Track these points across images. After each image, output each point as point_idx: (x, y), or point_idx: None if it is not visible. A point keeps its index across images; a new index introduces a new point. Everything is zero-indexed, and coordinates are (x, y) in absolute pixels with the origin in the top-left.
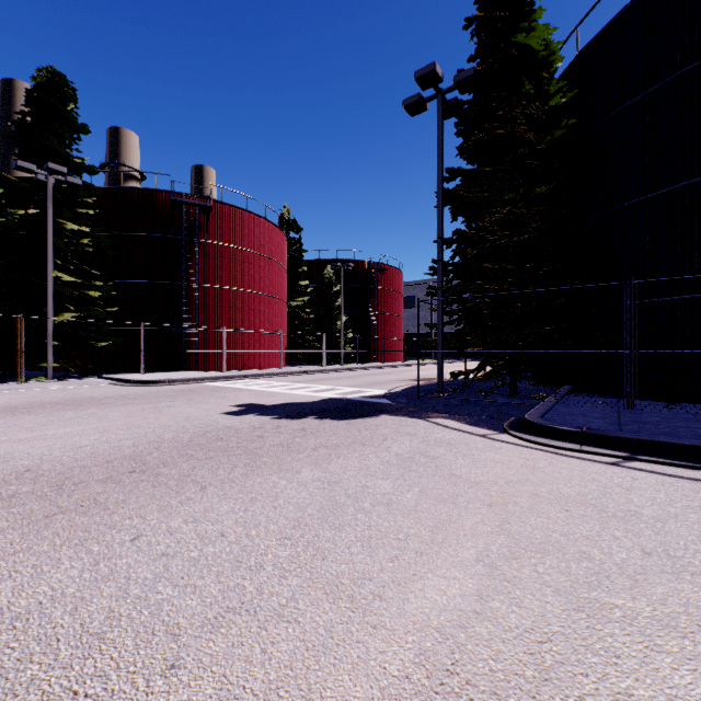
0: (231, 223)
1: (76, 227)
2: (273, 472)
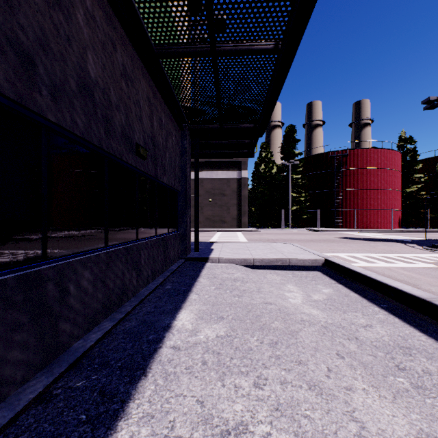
0: (359, 157)
1: (296, 176)
2: (334, 243)
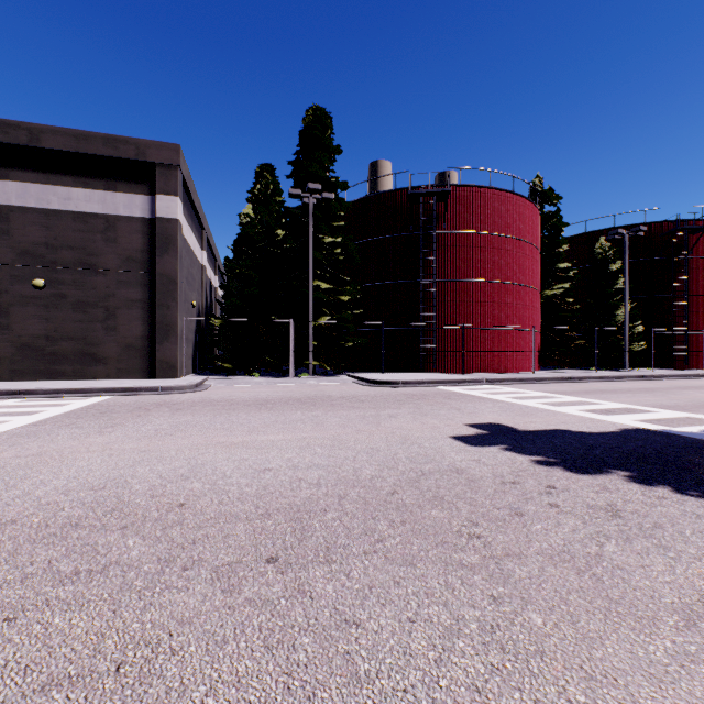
0: (471, 206)
1: (331, 239)
2: None
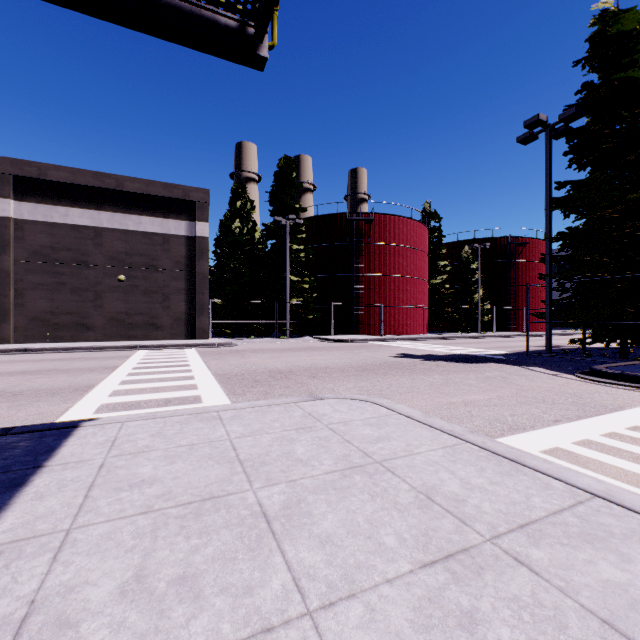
0: (385, 227)
1: (297, 247)
2: (421, 375)
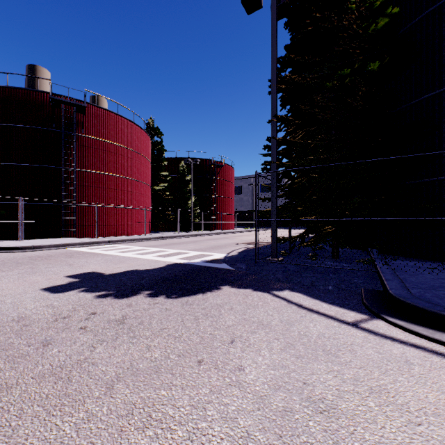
0: (104, 123)
1: None
2: None
